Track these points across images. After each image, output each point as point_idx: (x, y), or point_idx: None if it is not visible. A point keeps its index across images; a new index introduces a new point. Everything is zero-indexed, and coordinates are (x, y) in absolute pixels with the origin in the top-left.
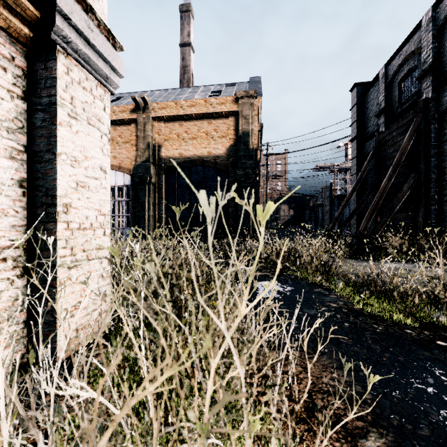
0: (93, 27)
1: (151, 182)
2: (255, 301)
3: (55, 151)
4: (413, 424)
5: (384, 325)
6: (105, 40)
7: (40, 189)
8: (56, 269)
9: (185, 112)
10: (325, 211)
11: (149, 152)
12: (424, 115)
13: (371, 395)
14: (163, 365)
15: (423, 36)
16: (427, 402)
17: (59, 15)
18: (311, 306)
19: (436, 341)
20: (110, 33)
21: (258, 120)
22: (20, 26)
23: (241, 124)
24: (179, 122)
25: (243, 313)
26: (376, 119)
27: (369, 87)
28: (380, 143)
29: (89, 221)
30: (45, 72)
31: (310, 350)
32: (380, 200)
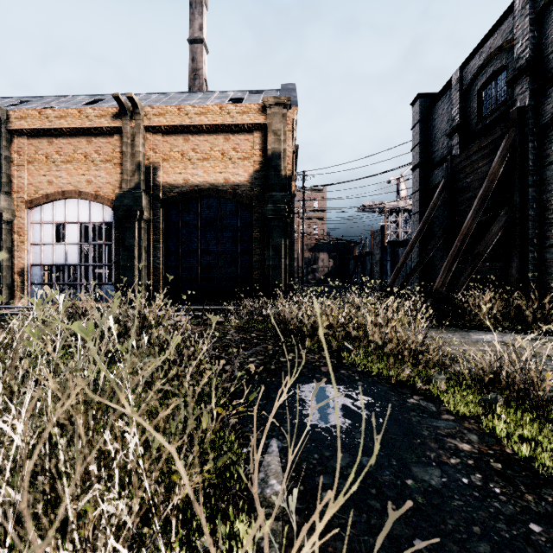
0: None
1: (143, 218)
2: None
3: None
4: None
5: None
6: None
7: None
8: None
9: (192, 121)
10: (374, 262)
11: (140, 176)
12: (519, 129)
13: None
14: None
15: (517, 23)
16: None
17: None
18: (422, 454)
19: None
20: None
21: (293, 140)
22: None
23: (270, 142)
24: (183, 136)
25: None
26: (446, 140)
27: (437, 99)
28: (454, 171)
29: None
30: None
31: None
32: (464, 244)
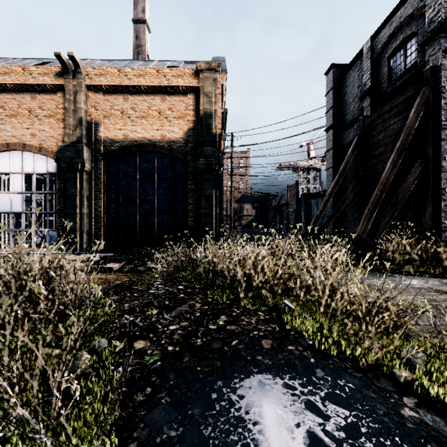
0: None
1: (85, 170)
2: None
3: None
4: None
5: None
6: None
7: None
8: None
9: (131, 82)
10: (290, 211)
11: (82, 130)
12: (432, 87)
13: None
14: None
15: None
16: None
17: None
18: None
19: None
20: None
21: (222, 104)
22: None
23: (202, 103)
24: (123, 95)
25: None
26: (357, 103)
27: (349, 68)
28: (366, 129)
29: None
30: None
31: None
32: (383, 193)
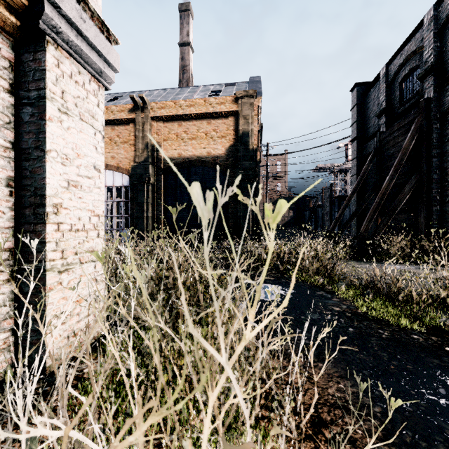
0: (85, 18)
1: (150, 183)
2: (264, 323)
3: (44, 148)
4: (427, 442)
5: (390, 330)
6: (98, 32)
7: (28, 188)
8: (45, 274)
9: (184, 111)
10: (325, 212)
11: (148, 152)
12: (426, 115)
13: (380, 408)
14: (146, 409)
15: (425, 35)
16: (441, 416)
17: (47, 2)
18: (313, 310)
19: (444, 348)
20: (104, 25)
21: (258, 120)
22: (6, 14)
23: (241, 124)
24: (178, 122)
25: (248, 338)
26: (376, 119)
27: (370, 87)
28: (381, 143)
29: (82, 223)
30: (33, 64)
31: (314, 358)
32: (382, 200)
